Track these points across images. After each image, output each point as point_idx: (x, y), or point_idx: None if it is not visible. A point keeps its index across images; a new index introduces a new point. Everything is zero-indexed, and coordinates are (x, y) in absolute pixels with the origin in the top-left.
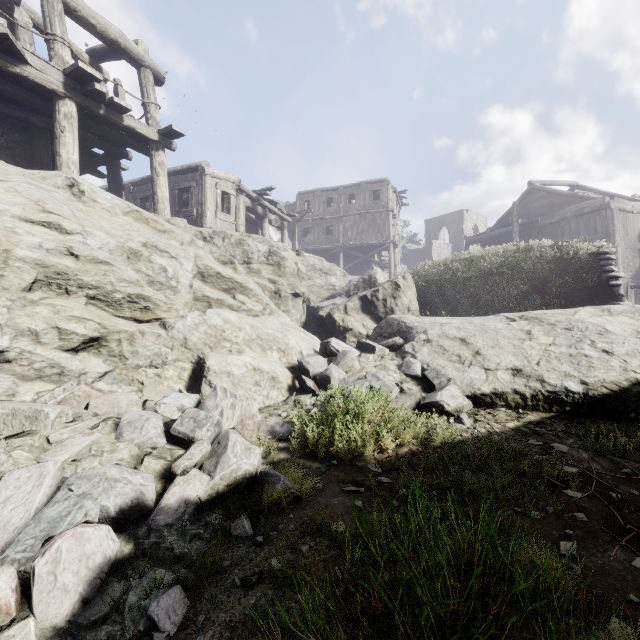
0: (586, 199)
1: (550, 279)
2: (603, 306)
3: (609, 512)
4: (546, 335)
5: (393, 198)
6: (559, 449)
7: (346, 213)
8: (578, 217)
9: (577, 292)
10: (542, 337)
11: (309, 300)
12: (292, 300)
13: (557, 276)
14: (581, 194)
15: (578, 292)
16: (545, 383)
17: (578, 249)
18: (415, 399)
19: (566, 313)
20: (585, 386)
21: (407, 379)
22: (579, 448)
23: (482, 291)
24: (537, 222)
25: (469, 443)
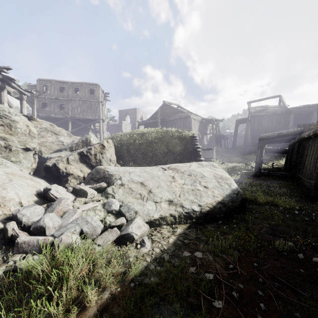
0: (183, 112)
1: (176, 146)
2: (199, 162)
3: (239, 315)
4: (181, 179)
5: (102, 95)
6: (199, 256)
7: (73, 98)
8: (180, 119)
9: (186, 153)
10: (179, 180)
11: (41, 152)
12: (23, 153)
13: (178, 145)
14: (181, 110)
15: (186, 153)
16: (184, 208)
17: (186, 134)
18: (114, 232)
19: (187, 166)
20: (200, 207)
21: (109, 215)
22: (206, 251)
23: (148, 151)
24: (166, 119)
25: (152, 268)
